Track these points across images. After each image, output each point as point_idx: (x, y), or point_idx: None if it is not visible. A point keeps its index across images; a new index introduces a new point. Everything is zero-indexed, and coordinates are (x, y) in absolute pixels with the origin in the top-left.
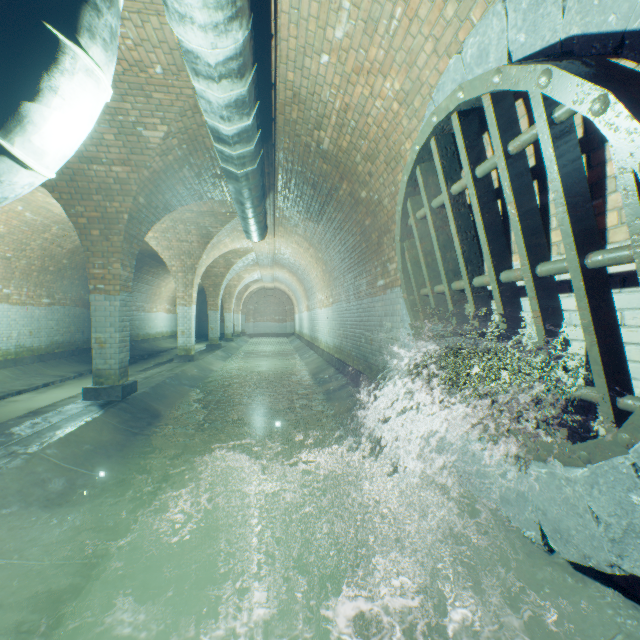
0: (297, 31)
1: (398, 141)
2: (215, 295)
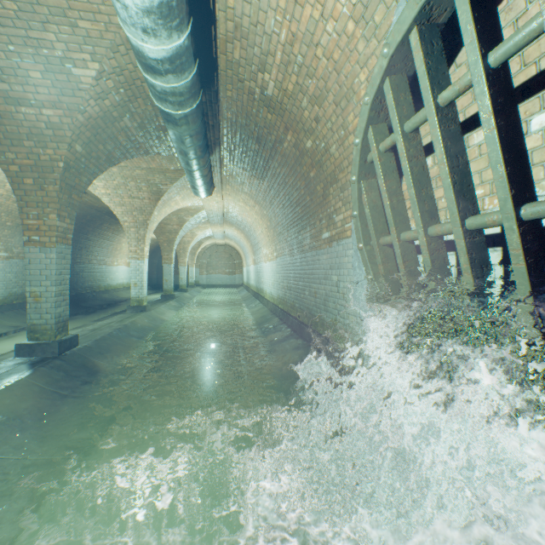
0: None
1: (351, 73)
2: (169, 250)
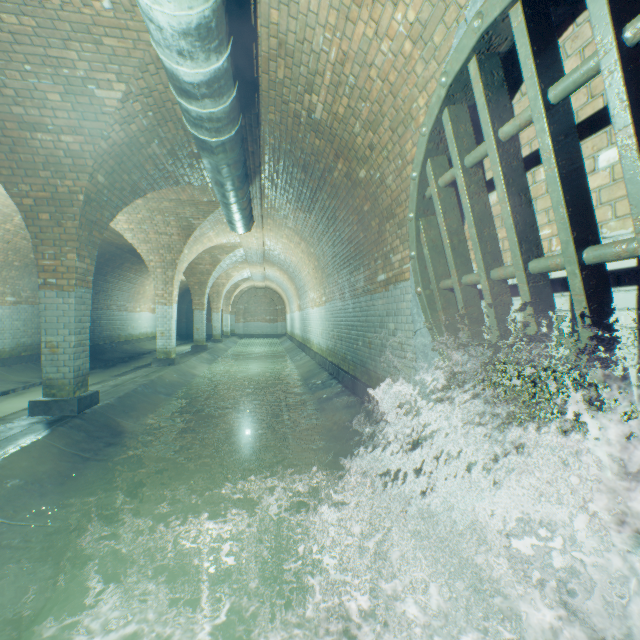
0: None
1: (409, 97)
2: (201, 294)
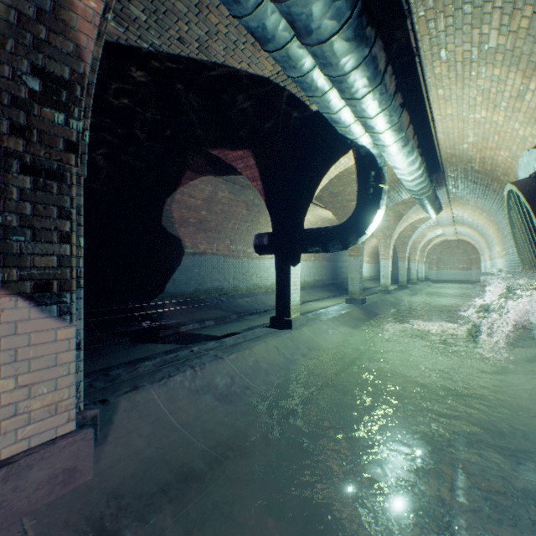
0: (448, 142)
1: (516, 172)
2: (403, 251)
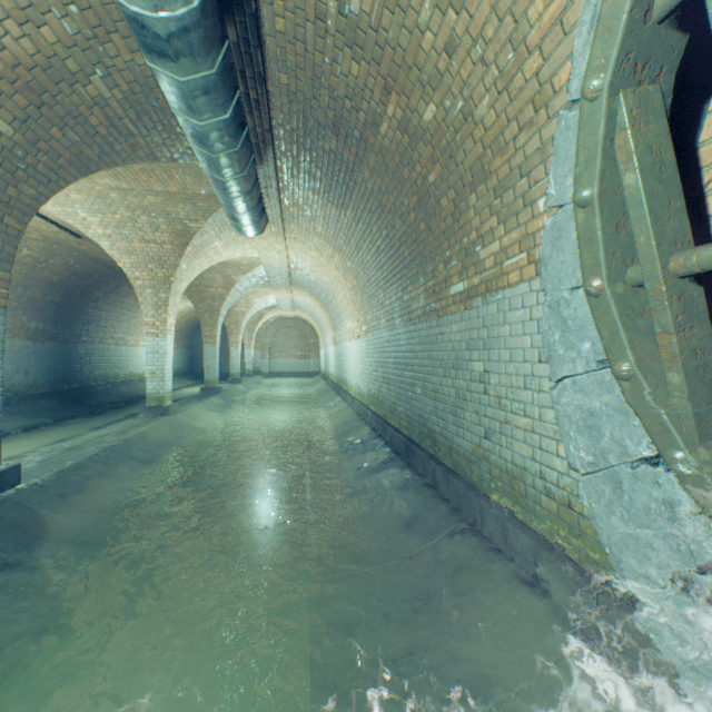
0: None
1: None
2: (212, 323)
